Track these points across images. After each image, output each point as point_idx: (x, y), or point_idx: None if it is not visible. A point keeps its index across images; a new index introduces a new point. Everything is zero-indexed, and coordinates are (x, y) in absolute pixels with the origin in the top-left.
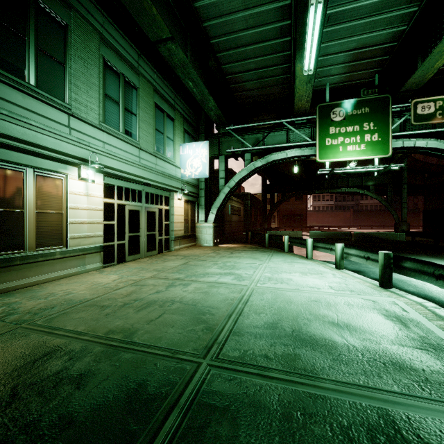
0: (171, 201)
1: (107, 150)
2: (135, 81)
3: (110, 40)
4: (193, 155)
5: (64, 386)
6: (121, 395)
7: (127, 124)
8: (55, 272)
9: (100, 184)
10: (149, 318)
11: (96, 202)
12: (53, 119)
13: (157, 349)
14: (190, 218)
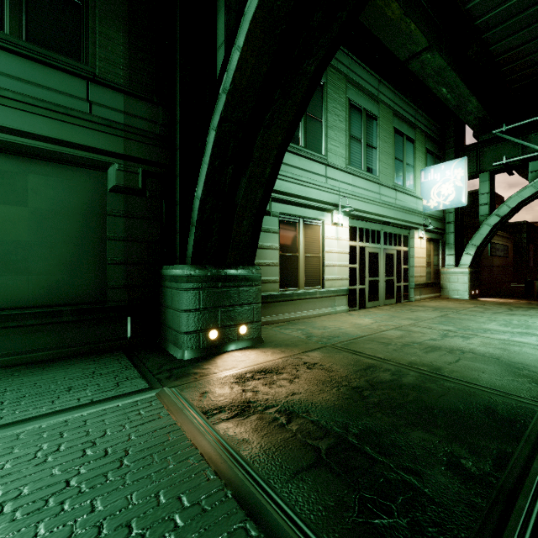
0: (410, 241)
1: (352, 192)
2: (375, 111)
3: (354, 79)
4: (441, 179)
5: (407, 390)
6: (470, 409)
7: (368, 160)
8: (316, 310)
9: (346, 227)
10: (445, 360)
11: (343, 246)
12: (315, 173)
13: (480, 387)
14: (432, 261)
